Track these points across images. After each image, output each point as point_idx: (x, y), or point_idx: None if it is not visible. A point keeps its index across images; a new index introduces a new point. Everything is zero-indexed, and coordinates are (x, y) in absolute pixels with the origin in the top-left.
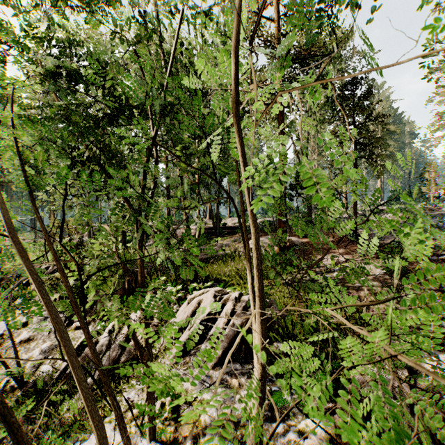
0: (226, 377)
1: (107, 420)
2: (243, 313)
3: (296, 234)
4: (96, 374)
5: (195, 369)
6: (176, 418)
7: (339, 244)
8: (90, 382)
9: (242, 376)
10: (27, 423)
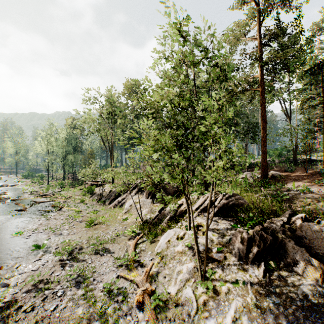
0: (216, 220)
1: (174, 228)
2: (226, 200)
3: (280, 170)
4: (167, 218)
5: (204, 217)
6: (197, 230)
7: (308, 176)
8: (166, 220)
9: (222, 220)
10: (147, 230)
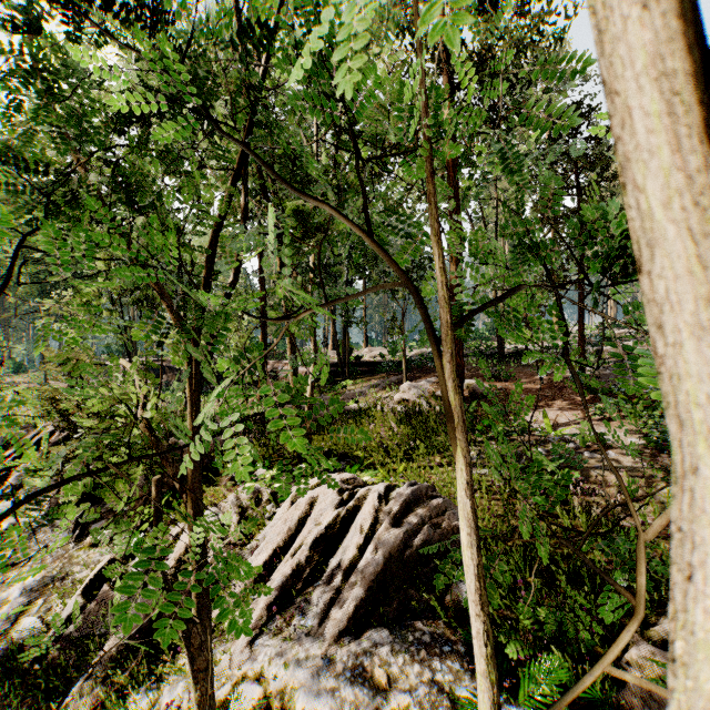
0: (362, 662)
1: None
2: (393, 526)
3: (479, 375)
4: (116, 641)
5: (300, 641)
6: None
7: (555, 392)
8: (104, 657)
9: (393, 659)
10: None
